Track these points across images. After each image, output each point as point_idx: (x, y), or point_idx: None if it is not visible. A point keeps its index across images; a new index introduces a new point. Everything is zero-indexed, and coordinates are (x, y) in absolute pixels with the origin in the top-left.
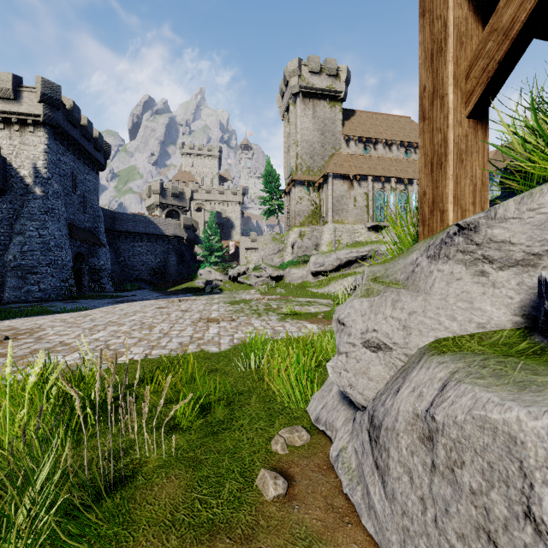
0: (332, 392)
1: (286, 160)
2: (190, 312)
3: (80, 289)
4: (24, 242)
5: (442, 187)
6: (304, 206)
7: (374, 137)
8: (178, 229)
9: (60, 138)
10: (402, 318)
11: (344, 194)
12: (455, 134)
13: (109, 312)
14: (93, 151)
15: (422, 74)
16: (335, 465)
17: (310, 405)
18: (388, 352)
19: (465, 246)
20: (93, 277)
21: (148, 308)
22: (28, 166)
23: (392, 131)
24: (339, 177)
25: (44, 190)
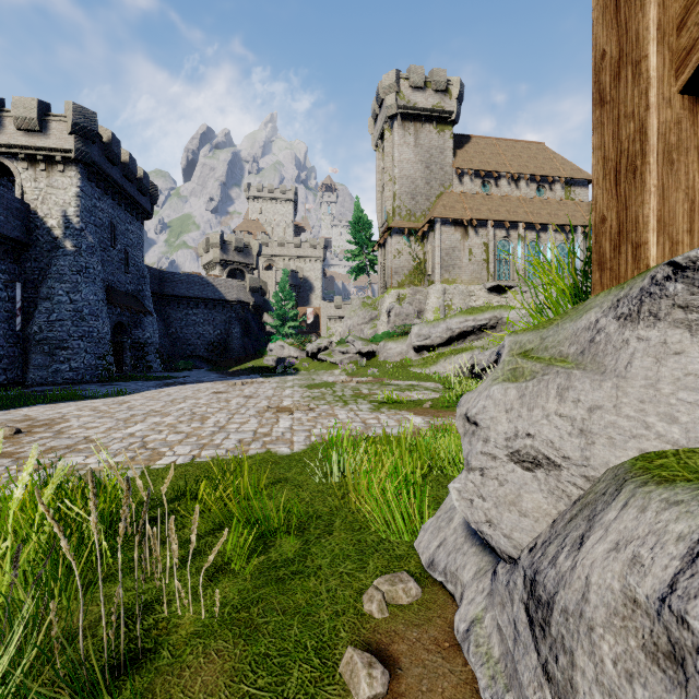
0: (454, 523)
1: (380, 202)
2: (255, 398)
3: (120, 369)
4: (52, 310)
5: (636, 206)
6: (403, 262)
7: (496, 170)
8: (243, 292)
9: (96, 178)
10: (576, 416)
11: (456, 245)
12: (660, 119)
13: (152, 397)
14: (137, 194)
15: (599, 34)
16: (464, 646)
17: (419, 539)
18: (553, 471)
19: (688, 297)
20: (137, 354)
21: (202, 393)
22: (57, 214)
23: (520, 162)
24: (449, 223)
25: (77, 244)
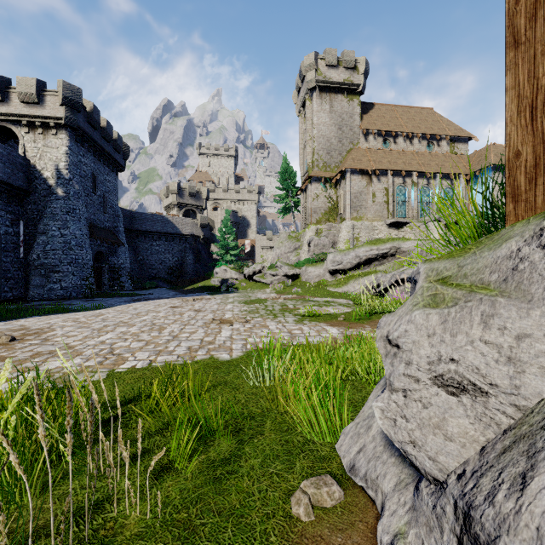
0: (372, 431)
1: (302, 157)
2: (203, 312)
3: (100, 287)
4: (47, 242)
5: None
6: (321, 203)
7: (394, 130)
8: (195, 228)
9: (81, 140)
10: (503, 343)
11: (363, 190)
12: None
13: (122, 311)
14: (113, 152)
15: None
16: None
17: (340, 442)
18: (480, 398)
19: None
20: (113, 276)
21: (162, 307)
22: (51, 168)
23: (413, 123)
24: (357, 173)
25: (66, 191)
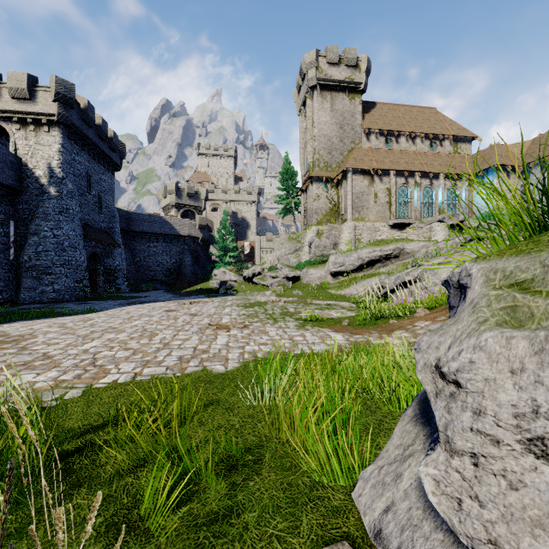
0: (403, 482)
1: (303, 156)
2: (199, 316)
3: (95, 290)
4: (39, 243)
5: None
6: (322, 204)
7: (396, 129)
8: (193, 229)
9: (75, 137)
10: None
11: (364, 190)
12: None
13: (113, 315)
14: (108, 151)
15: None
16: None
17: (358, 491)
18: None
19: None
20: (108, 278)
21: (156, 311)
22: (43, 166)
23: (416, 123)
24: (359, 172)
25: (59, 190)
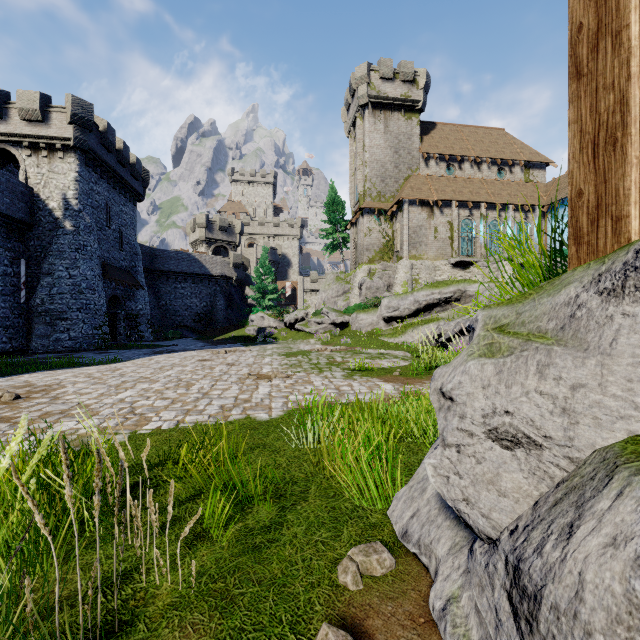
0: (427, 494)
1: (352, 185)
2: (237, 365)
3: (115, 338)
4: (53, 284)
5: (616, 179)
6: (374, 239)
7: (459, 154)
8: (226, 267)
9: (93, 164)
10: (558, 394)
11: (423, 224)
12: None
13: (142, 365)
14: (130, 178)
15: (575, 7)
16: (440, 625)
17: (392, 508)
18: (534, 451)
19: None
20: (130, 324)
21: (188, 361)
22: (57, 197)
23: (482, 146)
24: (416, 203)
25: (75, 224)
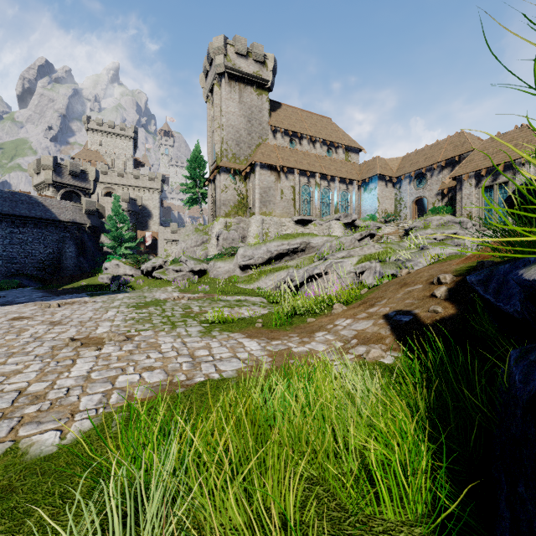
0: None
1: (210, 145)
2: (64, 324)
3: None
4: None
5: None
6: (230, 196)
7: (300, 132)
8: (78, 213)
9: None
10: None
11: (272, 186)
12: None
13: None
14: None
15: None
16: None
17: None
18: None
19: None
20: None
21: None
22: None
23: (316, 129)
24: (266, 167)
25: None
